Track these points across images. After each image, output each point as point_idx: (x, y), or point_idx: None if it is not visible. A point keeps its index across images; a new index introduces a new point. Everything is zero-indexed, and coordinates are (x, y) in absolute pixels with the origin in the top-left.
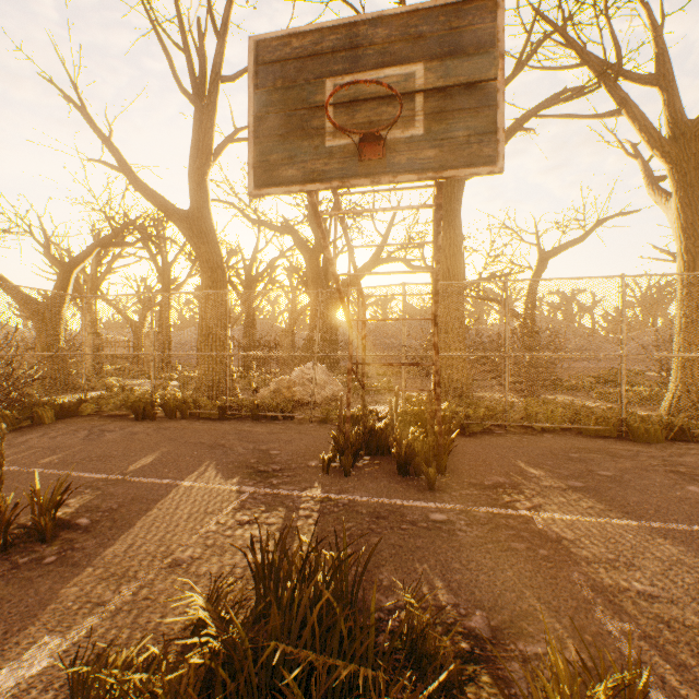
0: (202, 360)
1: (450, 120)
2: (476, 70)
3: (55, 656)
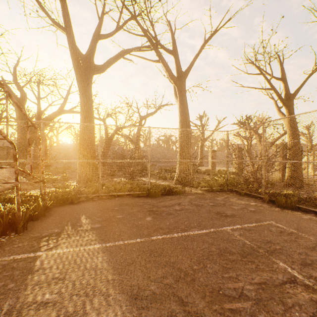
0: None
1: None
2: None
3: None
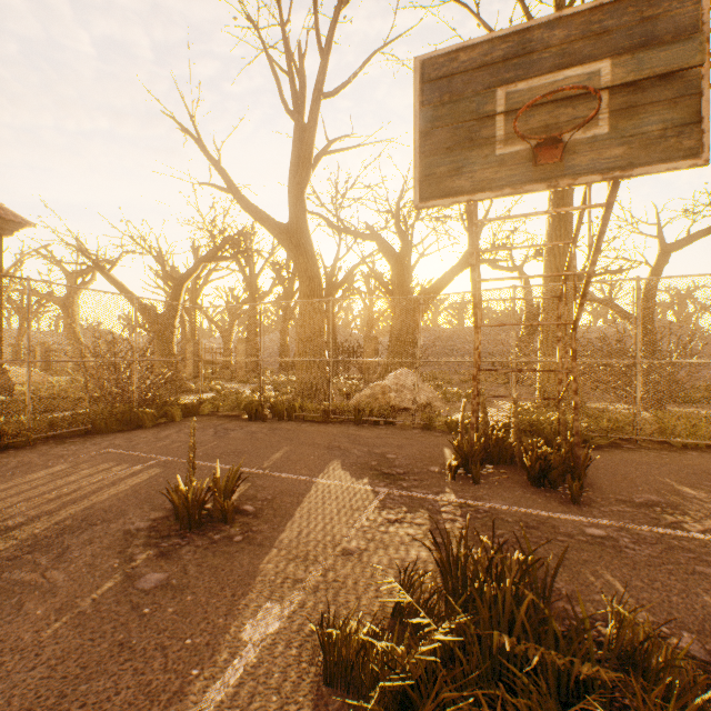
0: (301, 366)
1: (641, 115)
2: (676, 58)
3: (282, 620)
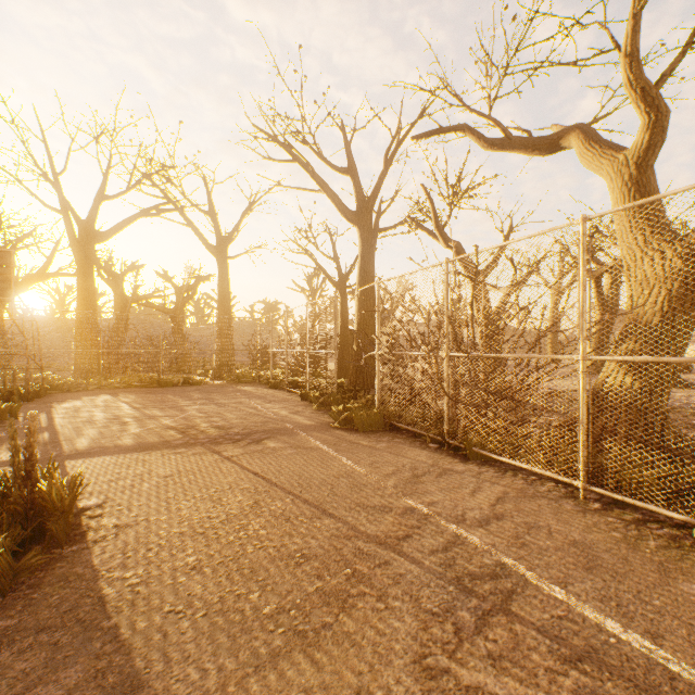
0: None
1: None
2: (4, 272)
3: None
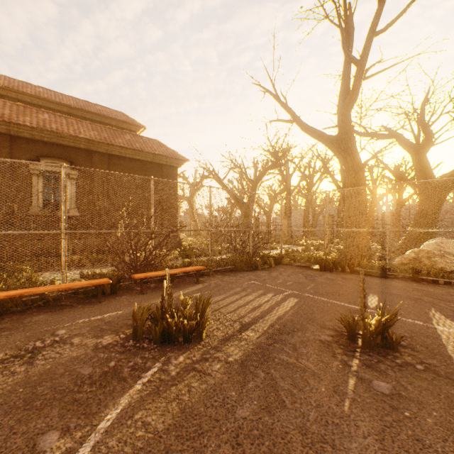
0: (347, 234)
1: None
2: None
3: None
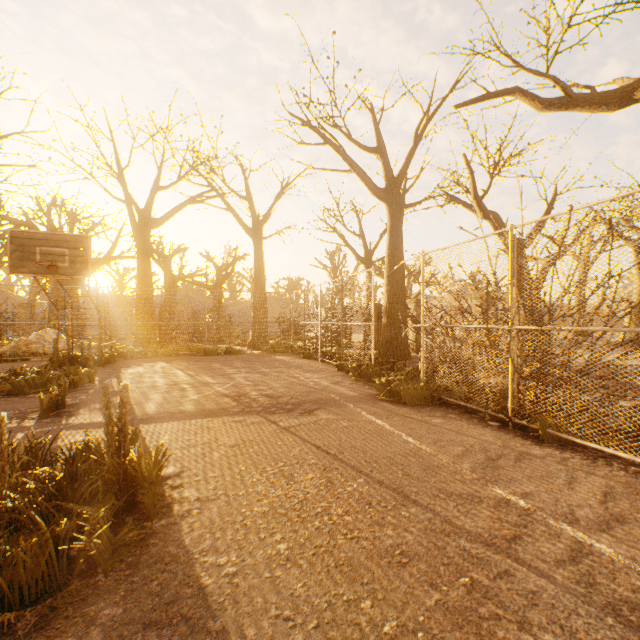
0: None
1: (77, 264)
2: (83, 254)
3: None
